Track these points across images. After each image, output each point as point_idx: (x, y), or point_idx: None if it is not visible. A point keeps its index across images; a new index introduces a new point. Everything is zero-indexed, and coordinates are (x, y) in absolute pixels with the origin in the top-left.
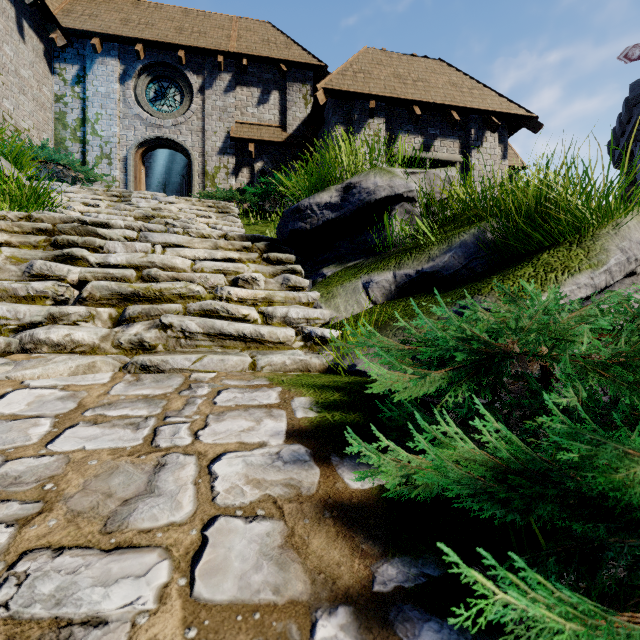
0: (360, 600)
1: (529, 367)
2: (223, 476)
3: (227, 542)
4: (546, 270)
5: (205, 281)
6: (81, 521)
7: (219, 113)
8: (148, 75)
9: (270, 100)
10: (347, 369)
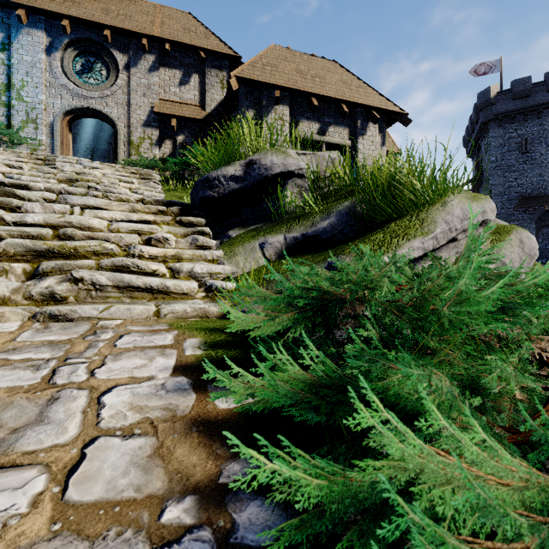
0: (206, 490)
1: (358, 310)
2: (110, 405)
3: (103, 456)
4: (392, 236)
5: (120, 240)
6: None
7: (144, 89)
8: (75, 49)
9: (191, 82)
10: None
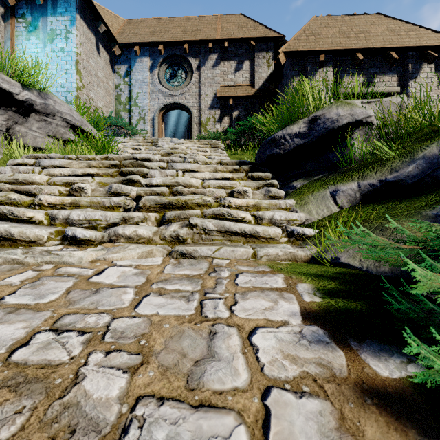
0: None
1: None
2: (262, 348)
3: (287, 415)
4: None
5: (212, 194)
6: (170, 375)
7: (209, 82)
8: (166, 64)
9: (243, 67)
10: (331, 261)
